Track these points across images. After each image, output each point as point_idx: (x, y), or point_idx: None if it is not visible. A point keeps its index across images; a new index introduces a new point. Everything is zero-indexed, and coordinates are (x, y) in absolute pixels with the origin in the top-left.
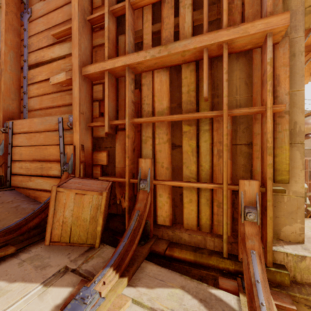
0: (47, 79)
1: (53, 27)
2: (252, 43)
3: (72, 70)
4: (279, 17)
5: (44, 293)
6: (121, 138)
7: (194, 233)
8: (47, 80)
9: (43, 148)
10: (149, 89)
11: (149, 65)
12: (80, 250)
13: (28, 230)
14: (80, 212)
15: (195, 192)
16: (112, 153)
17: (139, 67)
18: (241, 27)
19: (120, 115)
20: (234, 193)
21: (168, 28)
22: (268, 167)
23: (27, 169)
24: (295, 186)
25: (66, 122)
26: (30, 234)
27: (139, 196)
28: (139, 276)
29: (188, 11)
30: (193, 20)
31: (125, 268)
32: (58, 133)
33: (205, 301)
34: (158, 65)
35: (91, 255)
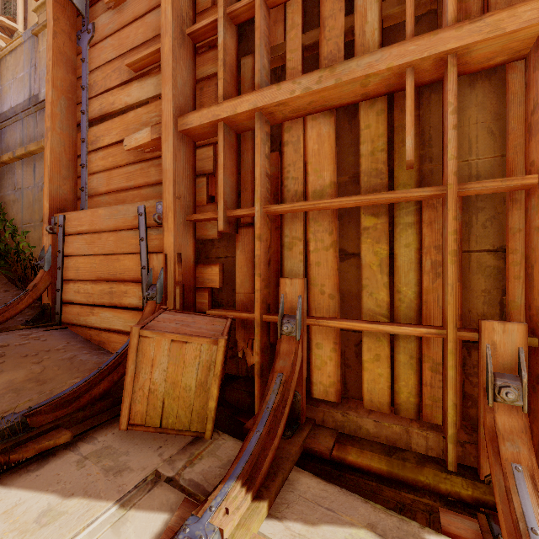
0: (119, 142)
1: (129, 52)
2: (508, 52)
3: (161, 124)
4: None
5: (122, 521)
6: (245, 241)
7: (385, 418)
8: (119, 144)
9: (113, 259)
10: (298, 151)
11: (298, 106)
12: (178, 440)
13: (91, 401)
14: (180, 374)
15: (385, 342)
16: (230, 268)
17: (280, 111)
18: (487, 21)
19: (243, 200)
20: (466, 346)
21: (333, 37)
22: None
23: (88, 294)
24: None
25: (152, 213)
26: (95, 409)
27: (281, 347)
28: (287, 498)
29: (372, 1)
30: (382, 17)
31: (261, 483)
32: (137, 233)
33: None
34: (315, 107)
35: (197, 452)
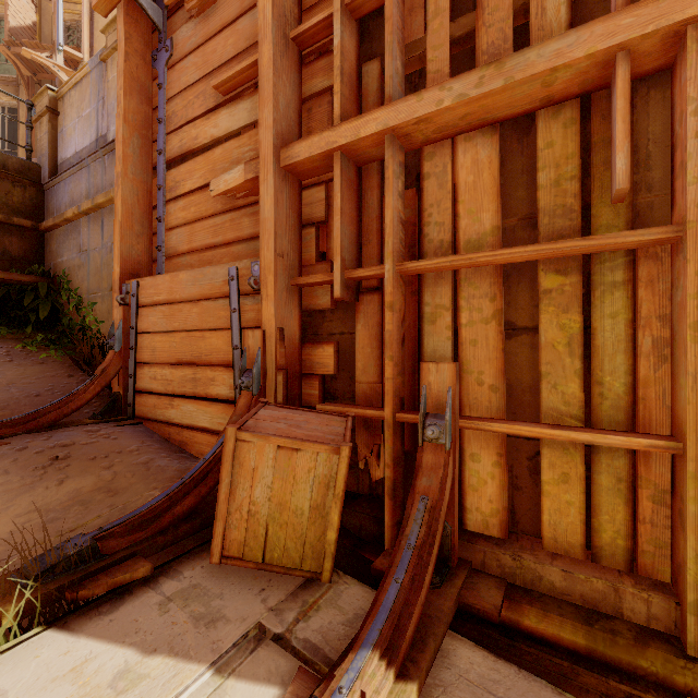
0: (203, 187)
1: (216, 70)
2: None
3: (258, 159)
4: None
5: (219, 694)
6: (369, 312)
7: (579, 567)
8: (203, 189)
9: (197, 336)
10: (444, 186)
11: (446, 123)
12: (286, 582)
13: (174, 521)
14: (288, 493)
15: (578, 456)
16: (347, 348)
17: (420, 131)
18: None
19: (366, 257)
20: None
21: (496, 22)
22: None
23: (166, 381)
24: None
25: (246, 277)
26: (179, 532)
27: (424, 458)
28: (443, 678)
29: None
30: None
31: (405, 654)
32: (227, 303)
33: None
34: (470, 121)
35: (312, 599)
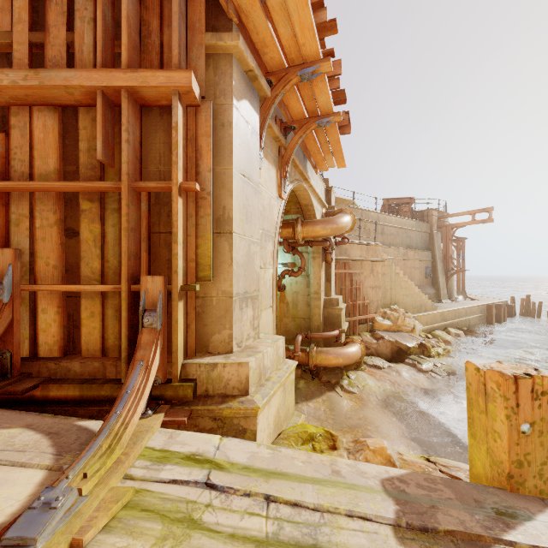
0: None
1: None
2: (166, 99)
3: None
4: (182, 74)
5: None
6: None
7: (93, 360)
8: None
9: None
10: (25, 136)
11: (16, 96)
12: None
13: None
14: None
15: (98, 301)
16: None
17: None
18: (141, 74)
19: None
20: None
21: (57, 45)
22: (174, 258)
23: None
24: (224, 285)
25: None
26: None
27: None
28: None
29: (88, 28)
30: (96, 43)
31: None
32: None
33: (57, 433)
34: (36, 100)
35: None
